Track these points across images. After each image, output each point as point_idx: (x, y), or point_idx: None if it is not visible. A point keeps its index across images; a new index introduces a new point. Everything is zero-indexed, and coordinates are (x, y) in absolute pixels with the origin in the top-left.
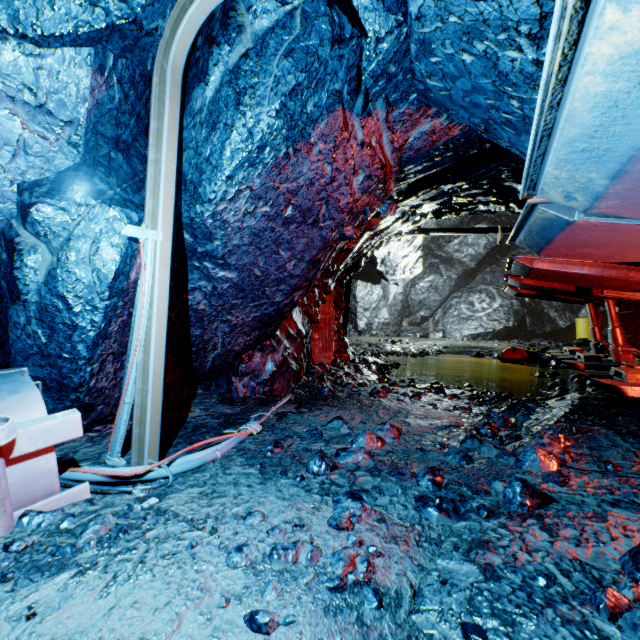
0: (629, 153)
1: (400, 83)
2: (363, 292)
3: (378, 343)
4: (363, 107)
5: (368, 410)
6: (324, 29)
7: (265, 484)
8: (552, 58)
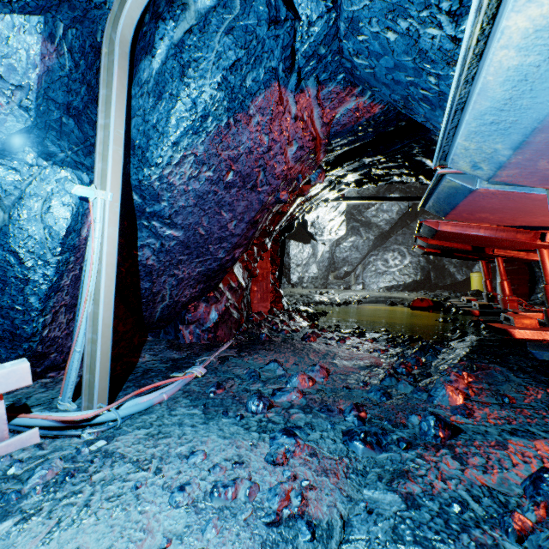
0: (533, 125)
1: (329, 64)
2: (295, 250)
3: (308, 294)
4: (296, 84)
5: (300, 353)
6: (261, 10)
7: (208, 424)
8: (472, 31)
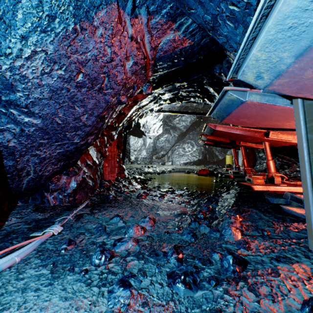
0: None
1: None
2: (133, 141)
3: (141, 168)
4: (132, 9)
5: (136, 207)
6: None
7: (52, 284)
8: None
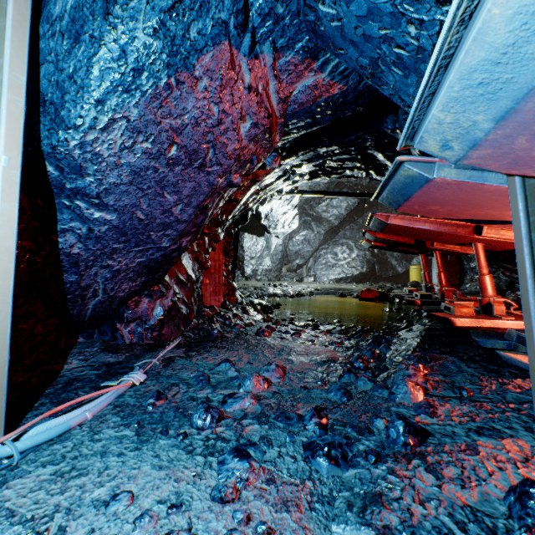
0: (530, 84)
1: (287, 28)
2: (249, 243)
3: (262, 287)
4: (250, 47)
5: (255, 350)
6: None
7: (140, 449)
8: None
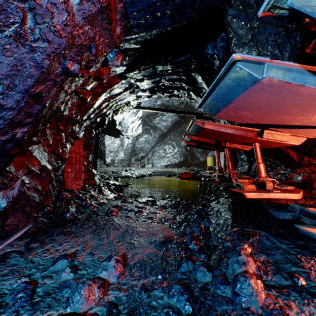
0: None
1: None
2: (109, 142)
3: (117, 171)
4: None
5: (100, 233)
6: None
7: None
8: None
